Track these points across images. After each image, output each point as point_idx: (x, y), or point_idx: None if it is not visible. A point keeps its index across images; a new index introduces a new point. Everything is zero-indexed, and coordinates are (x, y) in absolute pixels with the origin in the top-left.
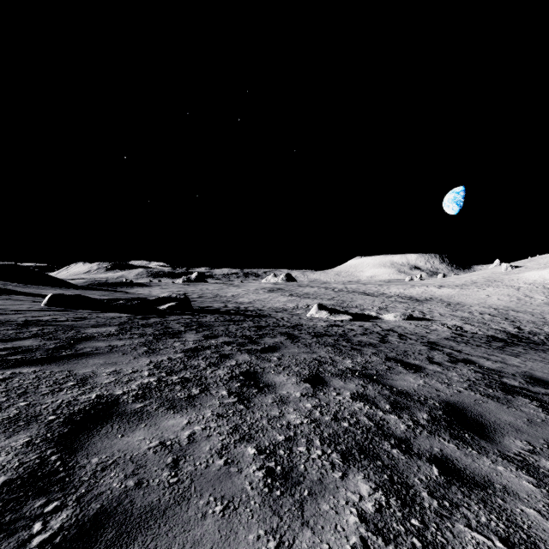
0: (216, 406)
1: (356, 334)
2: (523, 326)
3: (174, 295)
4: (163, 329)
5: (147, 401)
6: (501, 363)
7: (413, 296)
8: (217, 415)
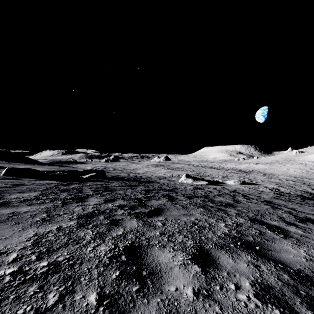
0: None
1: (215, 195)
2: None
3: (95, 168)
4: (75, 194)
5: None
6: None
7: (242, 169)
8: None
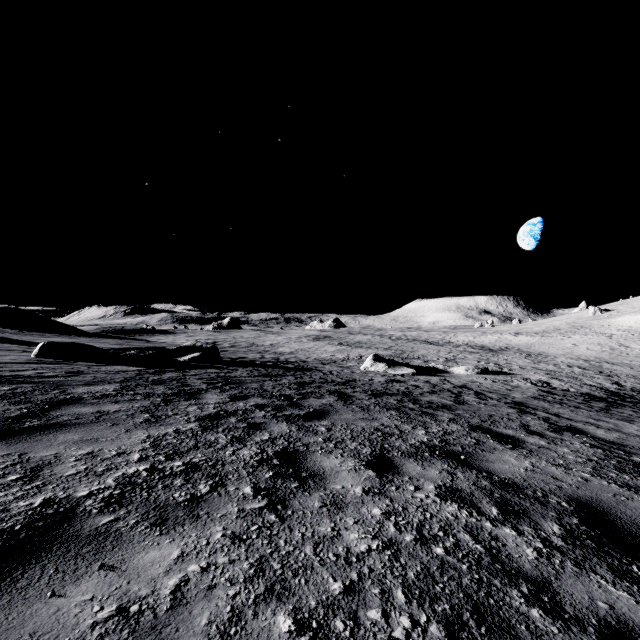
0: (232, 517)
1: (423, 393)
2: (623, 381)
3: (199, 344)
4: (178, 388)
5: (122, 509)
6: (616, 432)
7: (486, 345)
8: (231, 537)
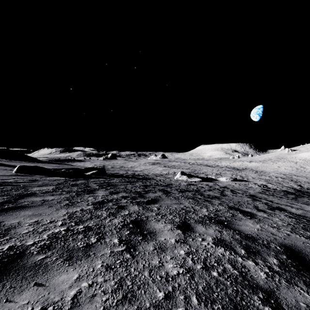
0: (107, 255)
1: (205, 190)
2: (303, 184)
3: (96, 166)
4: (84, 188)
5: (49, 251)
6: (301, 209)
7: (235, 167)
8: (106, 267)
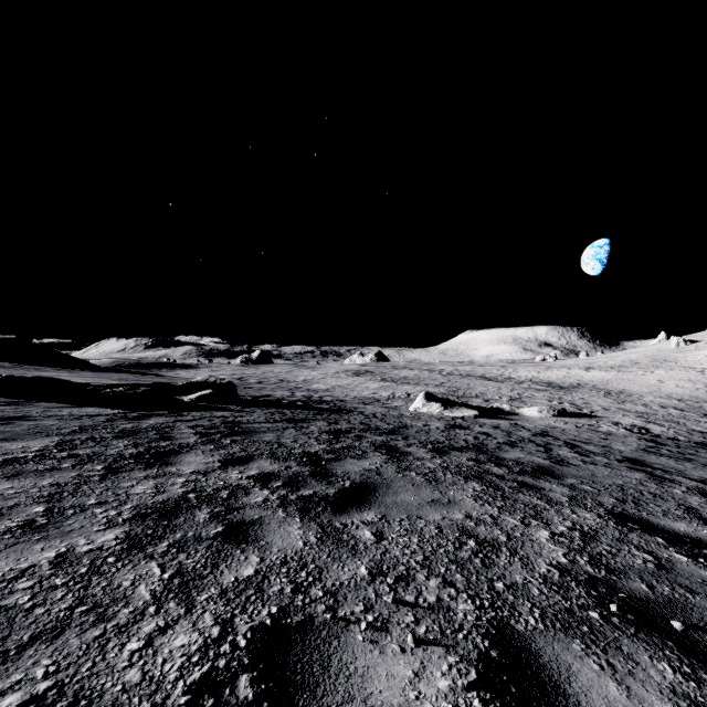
0: None
1: (501, 445)
2: None
3: (212, 379)
4: (150, 443)
5: None
6: None
7: (553, 381)
8: None
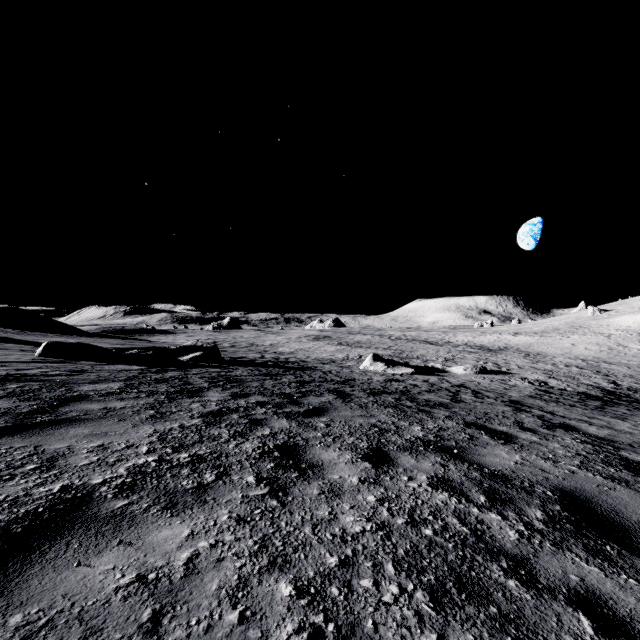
0: (237, 502)
1: (421, 392)
2: (620, 381)
3: (200, 343)
4: (181, 386)
5: (135, 494)
6: (608, 429)
7: (485, 345)
8: (236, 519)
